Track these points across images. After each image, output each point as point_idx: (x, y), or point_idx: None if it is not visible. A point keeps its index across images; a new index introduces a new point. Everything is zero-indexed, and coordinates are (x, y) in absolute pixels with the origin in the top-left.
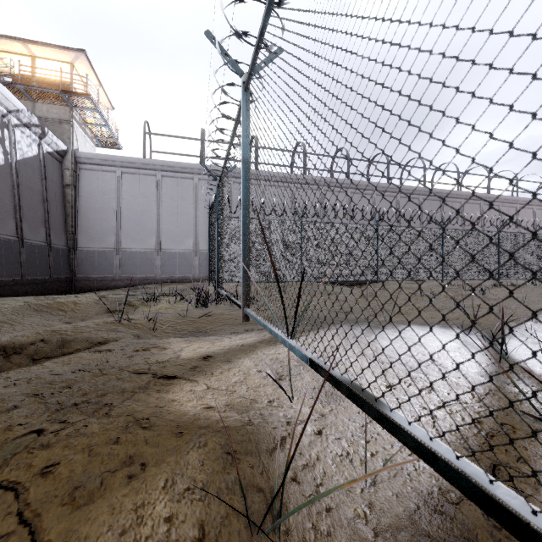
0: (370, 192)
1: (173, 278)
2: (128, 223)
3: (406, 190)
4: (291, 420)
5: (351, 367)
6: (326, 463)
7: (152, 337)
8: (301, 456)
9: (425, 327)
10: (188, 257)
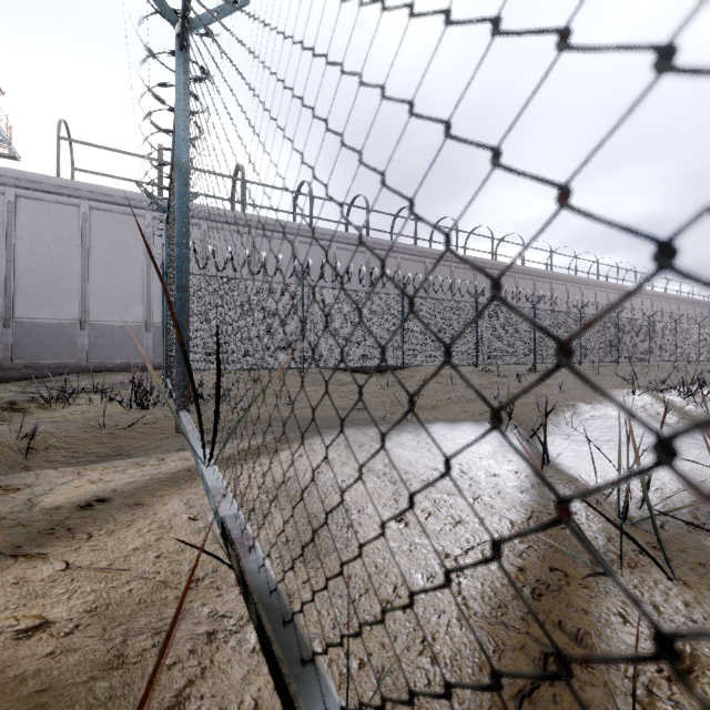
0: (394, 255)
1: (109, 364)
2: (28, 277)
3: (436, 255)
4: (223, 618)
5: (348, 495)
6: (273, 705)
7: (16, 466)
8: (218, 706)
9: (455, 425)
10: (135, 333)
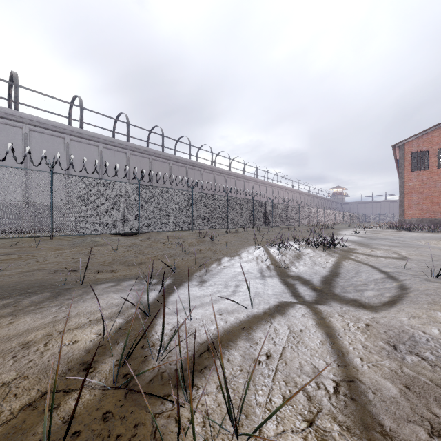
0: (148, 156)
1: None
2: None
3: (176, 159)
4: None
5: None
6: None
7: None
8: None
9: (120, 284)
10: None
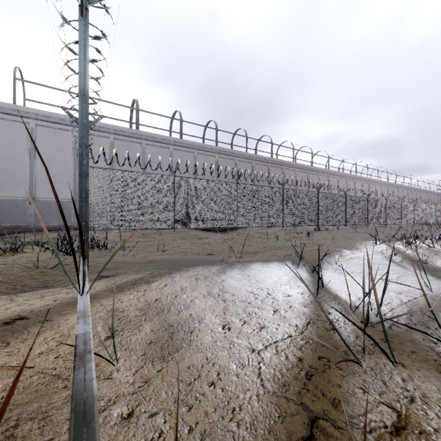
0: (233, 158)
1: (49, 226)
2: None
3: (259, 158)
4: None
5: (194, 310)
6: None
7: None
8: None
9: (267, 264)
10: (66, 206)
